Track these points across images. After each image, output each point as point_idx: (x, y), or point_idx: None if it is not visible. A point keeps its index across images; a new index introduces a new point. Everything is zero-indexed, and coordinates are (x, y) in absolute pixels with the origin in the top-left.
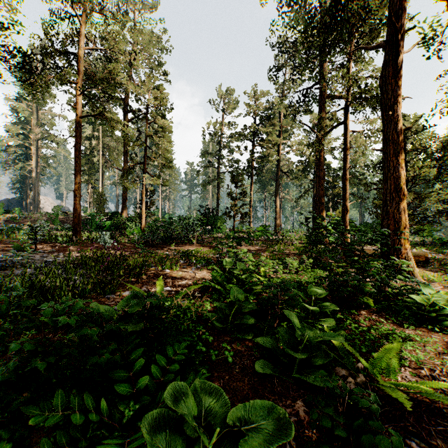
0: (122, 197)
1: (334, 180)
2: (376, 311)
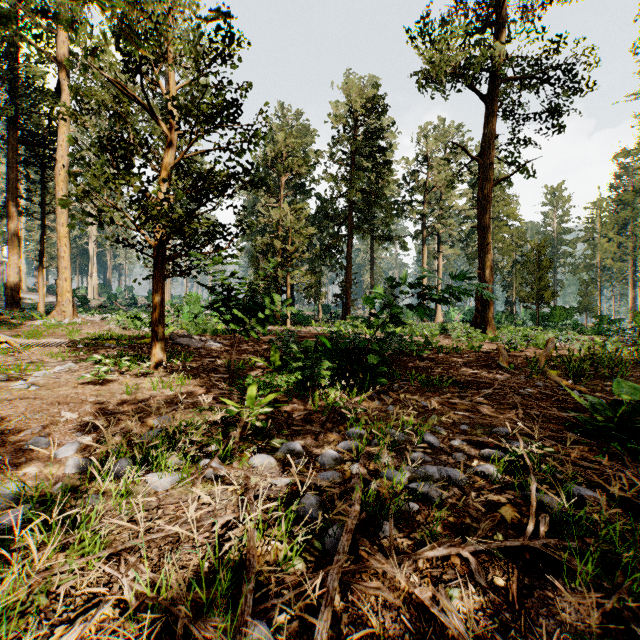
0: None
1: None
2: None
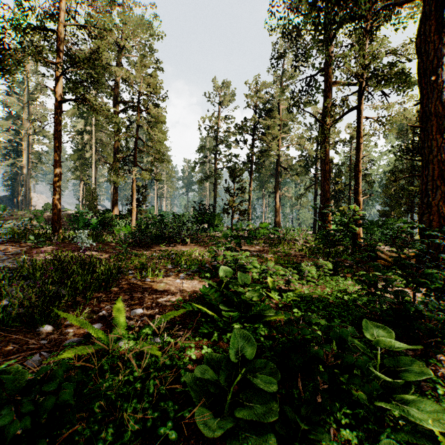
0: (113, 193)
1: (336, 176)
2: None
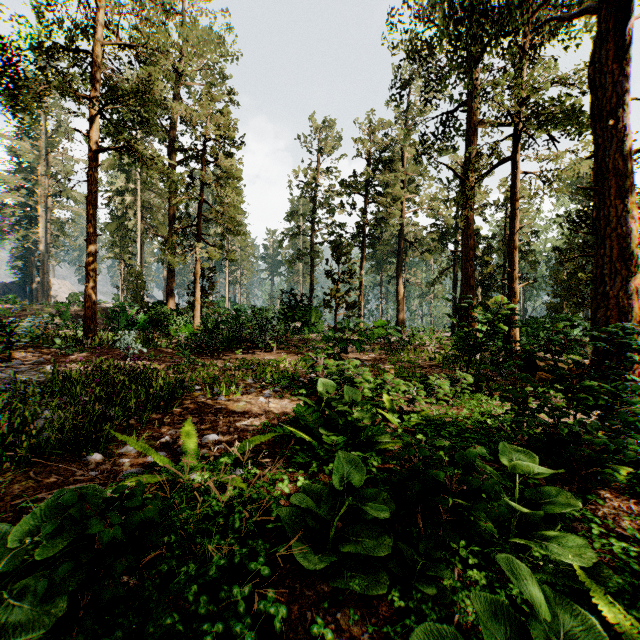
0: (168, 278)
1: (485, 253)
2: (629, 491)
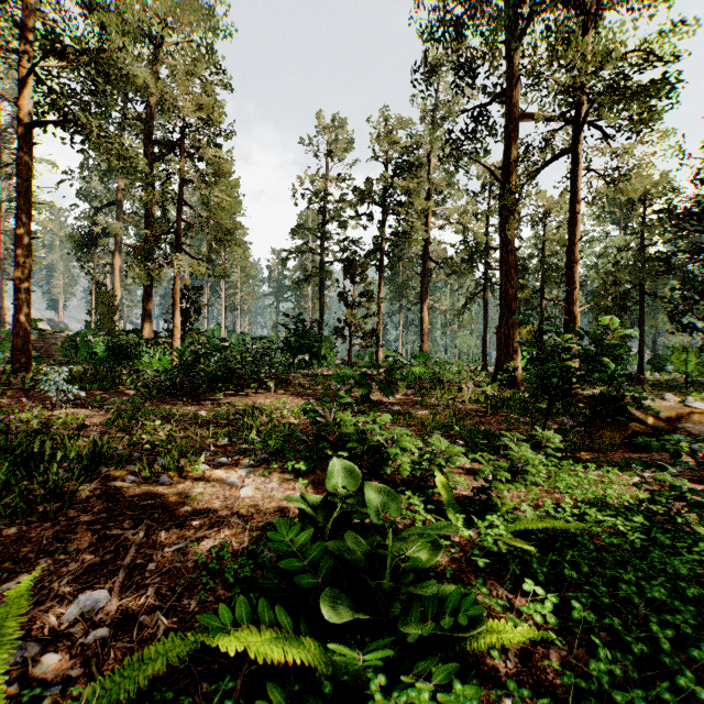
0: (143, 300)
1: (520, 276)
2: None
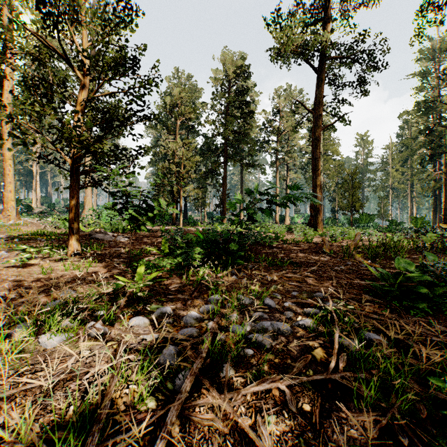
0: None
1: None
2: None
